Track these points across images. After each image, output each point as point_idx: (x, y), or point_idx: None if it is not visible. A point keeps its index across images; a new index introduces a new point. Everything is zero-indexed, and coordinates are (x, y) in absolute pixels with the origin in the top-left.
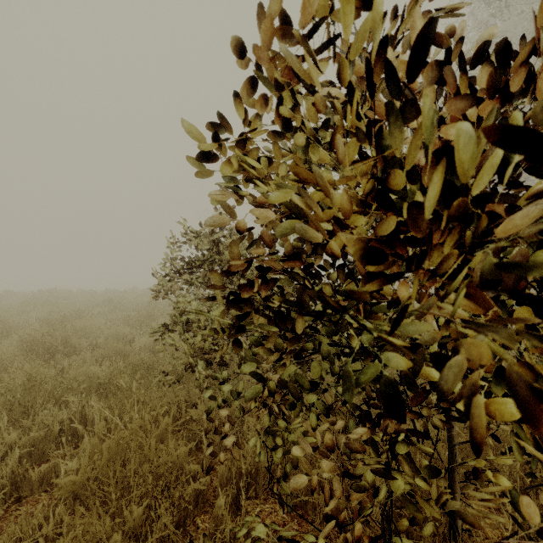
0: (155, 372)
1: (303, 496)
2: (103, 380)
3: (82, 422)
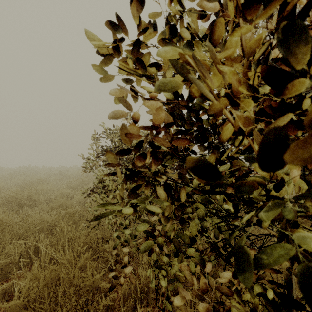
0: (84, 218)
1: (180, 310)
2: (50, 223)
3: (36, 252)
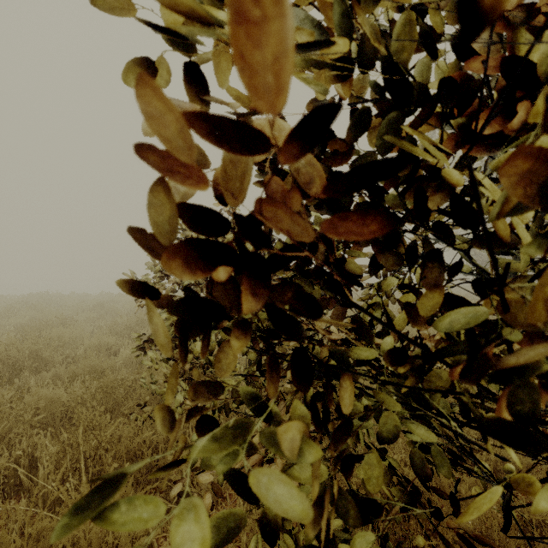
0: (134, 396)
1: None
2: (67, 407)
3: (33, 466)
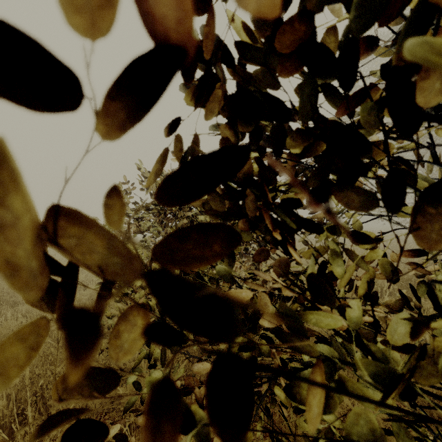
0: None
1: None
2: None
3: None
